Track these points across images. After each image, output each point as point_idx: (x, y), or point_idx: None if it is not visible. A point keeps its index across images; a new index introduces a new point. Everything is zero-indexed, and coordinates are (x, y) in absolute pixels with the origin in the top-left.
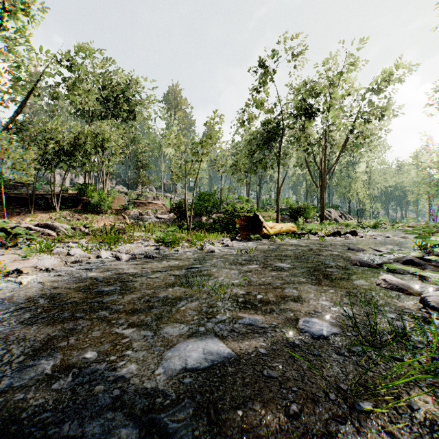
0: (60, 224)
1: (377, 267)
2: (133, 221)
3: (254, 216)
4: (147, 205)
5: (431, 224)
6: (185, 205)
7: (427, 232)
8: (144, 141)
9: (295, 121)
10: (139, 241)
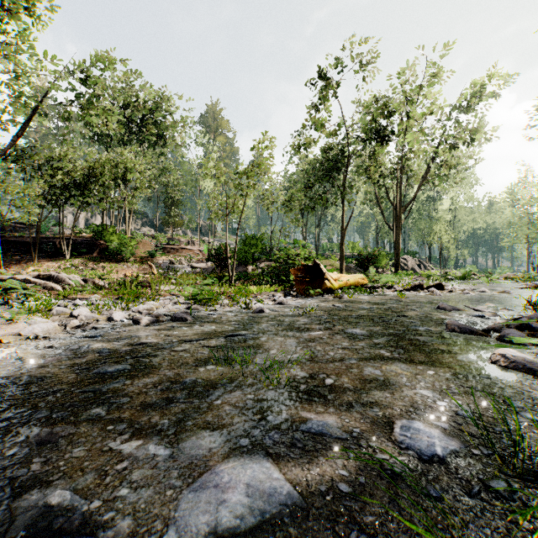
0: (67, 275)
1: (484, 334)
2: (162, 272)
3: (313, 265)
4: (180, 251)
5: (533, 275)
6: (226, 251)
7: (532, 286)
8: (176, 172)
9: (364, 146)
10: (167, 297)
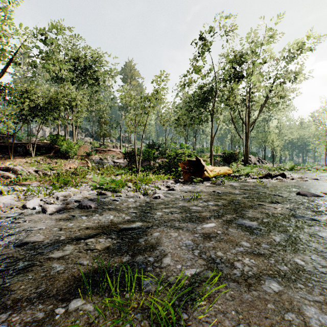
0: (21, 168)
1: None
2: (94, 165)
3: (195, 160)
4: (107, 152)
5: None
6: (134, 151)
7: None
8: (105, 102)
9: (225, 84)
10: (89, 184)
